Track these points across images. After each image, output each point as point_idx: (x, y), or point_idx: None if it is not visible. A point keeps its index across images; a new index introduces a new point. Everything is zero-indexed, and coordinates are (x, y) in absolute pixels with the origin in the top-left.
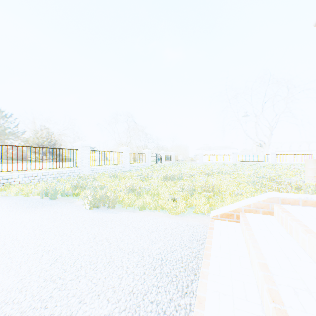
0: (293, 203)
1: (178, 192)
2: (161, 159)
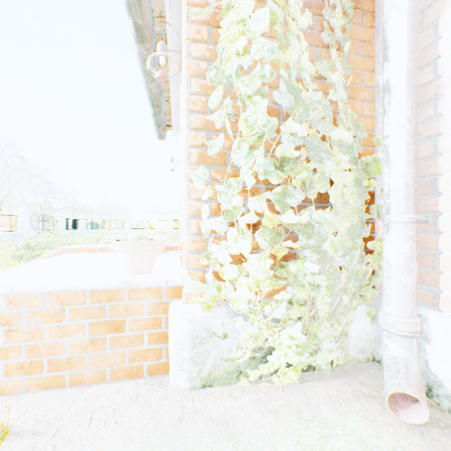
0: (79, 251)
1: (13, 261)
2: (56, 226)
